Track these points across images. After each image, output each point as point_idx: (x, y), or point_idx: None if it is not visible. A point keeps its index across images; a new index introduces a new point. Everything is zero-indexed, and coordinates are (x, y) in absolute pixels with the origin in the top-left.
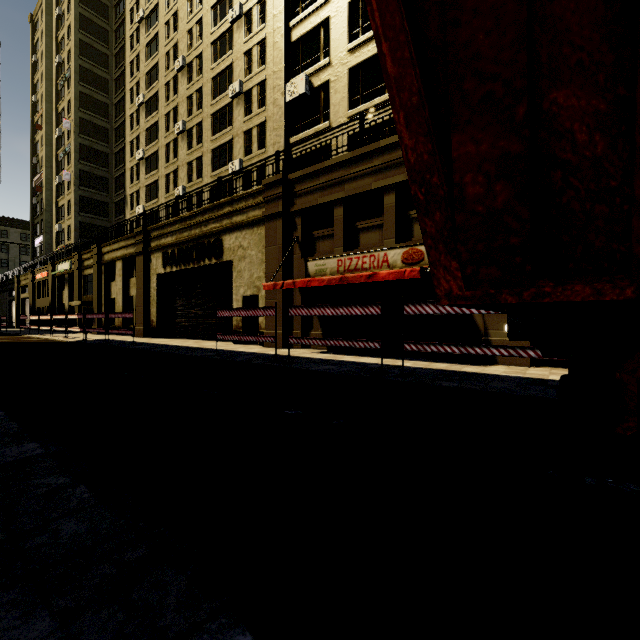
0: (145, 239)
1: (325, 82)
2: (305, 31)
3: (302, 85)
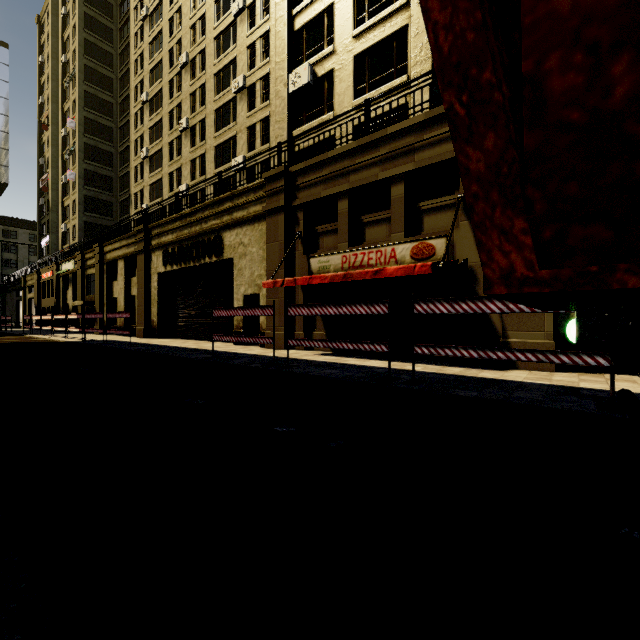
0: (146, 237)
1: (329, 71)
2: (309, 19)
3: (305, 75)
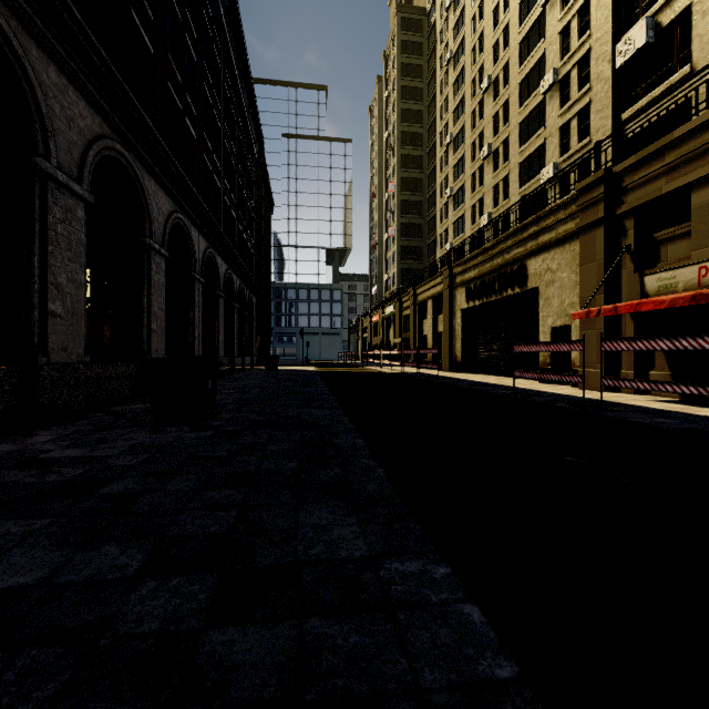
0: (450, 277)
1: (683, 10)
2: None
3: (641, 35)
